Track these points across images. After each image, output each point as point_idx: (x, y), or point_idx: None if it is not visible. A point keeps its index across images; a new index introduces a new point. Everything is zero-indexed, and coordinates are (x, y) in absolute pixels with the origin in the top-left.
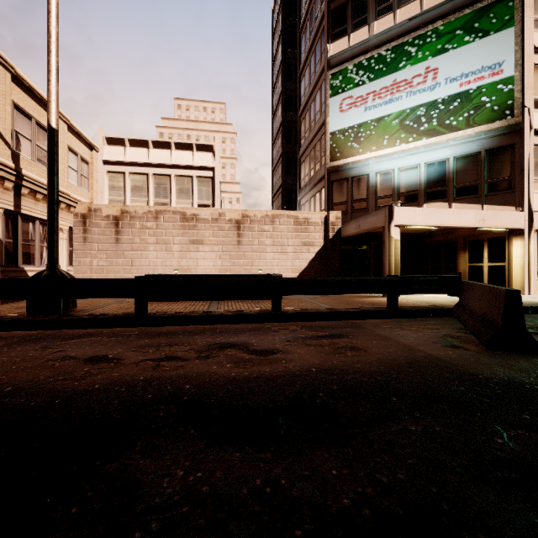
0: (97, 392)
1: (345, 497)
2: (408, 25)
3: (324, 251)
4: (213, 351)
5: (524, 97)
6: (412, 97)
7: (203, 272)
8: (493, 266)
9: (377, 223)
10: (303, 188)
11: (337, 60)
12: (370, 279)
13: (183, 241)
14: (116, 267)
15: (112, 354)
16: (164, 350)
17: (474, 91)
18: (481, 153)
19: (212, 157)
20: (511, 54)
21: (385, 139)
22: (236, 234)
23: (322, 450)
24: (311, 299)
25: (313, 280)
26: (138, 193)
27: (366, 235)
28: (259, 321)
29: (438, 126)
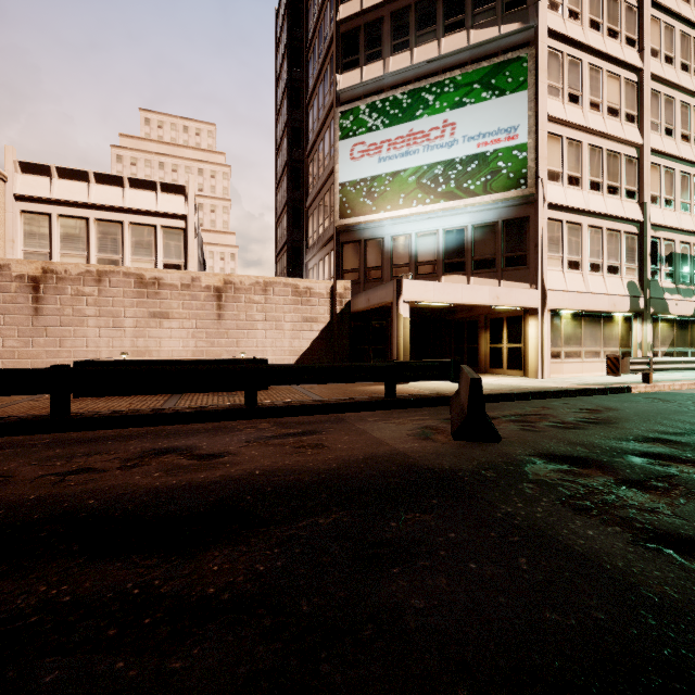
0: None
1: (213, 587)
2: (426, 68)
3: (331, 329)
4: (144, 459)
5: (537, 166)
6: (429, 152)
7: (170, 356)
8: (512, 348)
9: (386, 297)
10: (311, 248)
11: (348, 96)
12: (363, 365)
13: (140, 314)
14: (35, 349)
15: None
16: (78, 461)
17: (491, 154)
18: (498, 223)
19: (184, 202)
20: (525, 119)
21: (401, 197)
22: (216, 306)
23: (216, 550)
24: (304, 389)
25: (296, 367)
26: (72, 245)
27: (383, 310)
28: (227, 419)
29: (456, 189)
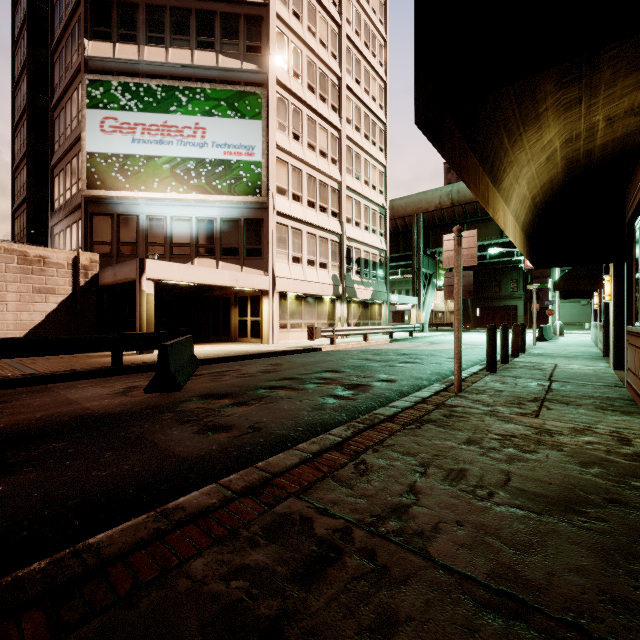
0: None
1: None
2: (181, 71)
3: (74, 301)
4: None
5: (269, 182)
6: (183, 146)
7: None
8: (254, 321)
9: (131, 274)
10: (57, 212)
11: (99, 66)
12: (85, 338)
13: None
14: None
15: None
16: None
17: (235, 163)
18: (241, 220)
19: None
20: (260, 143)
21: (156, 181)
22: None
23: None
24: (22, 364)
25: None
26: None
27: None
28: None
29: (206, 185)
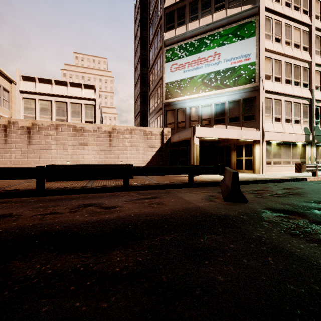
0: (0, 233)
1: (118, 268)
2: (206, 28)
3: (161, 151)
4: (80, 208)
5: (260, 73)
6: (207, 67)
7: (88, 163)
8: (247, 159)
9: (188, 135)
10: (151, 114)
11: (169, 42)
12: (178, 166)
13: (74, 144)
14: (28, 160)
15: (15, 212)
16: (50, 209)
17: (237, 67)
18: (241, 100)
19: (94, 93)
20: (254, 50)
21: (194, 89)
22: (109, 140)
23: (117, 250)
24: (150, 178)
25: (147, 167)
26: (44, 113)
27: (185, 142)
28: (115, 191)
29: (220, 84)
